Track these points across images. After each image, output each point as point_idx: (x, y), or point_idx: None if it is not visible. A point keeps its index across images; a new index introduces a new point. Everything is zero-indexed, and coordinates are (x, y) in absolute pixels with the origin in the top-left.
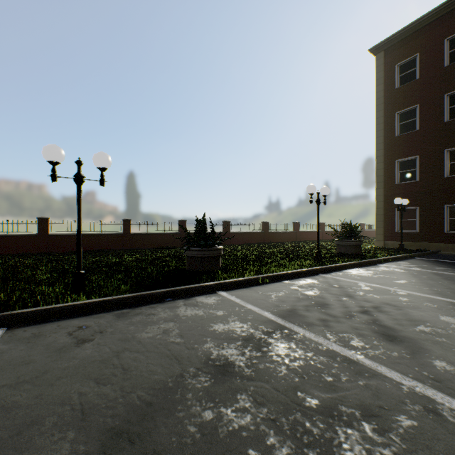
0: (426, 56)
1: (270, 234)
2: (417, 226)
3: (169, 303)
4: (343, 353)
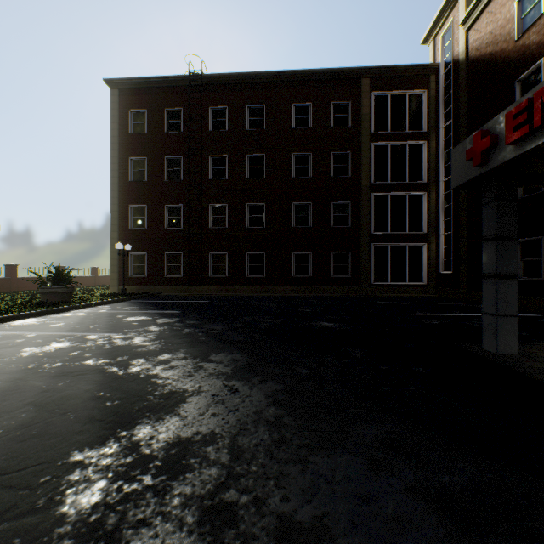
0: (153, 116)
1: None
2: (146, 271)
3: None
4: None
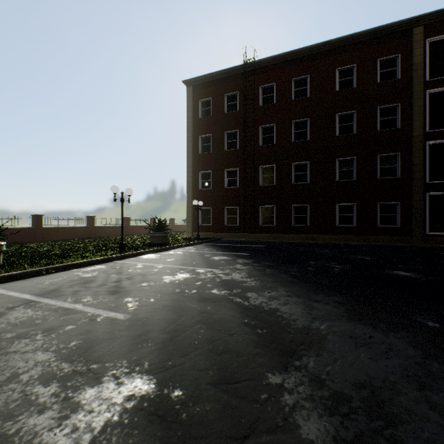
0: (216, 101)
1: (97, 229)
2: (211, 221)
3: None
4: (68, 307)
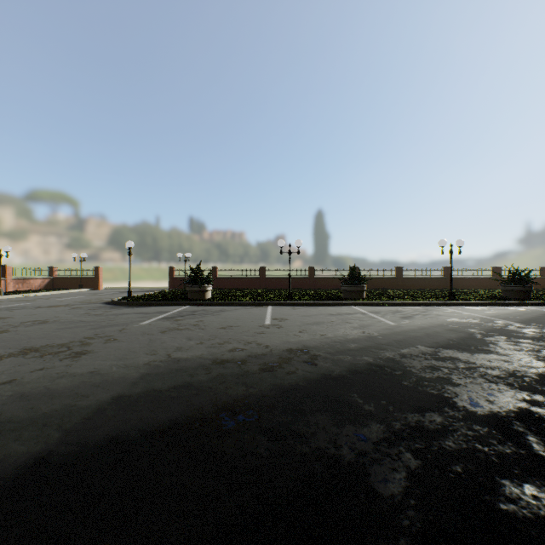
0: None
1: (454, 280)
2: None
3: (325, 306)
4: (375, 317)
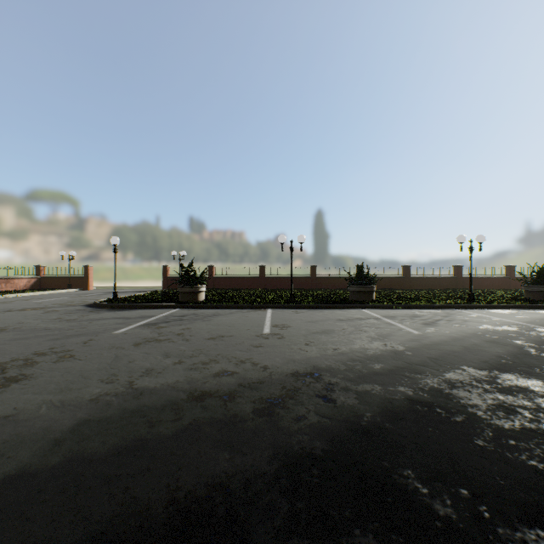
0: None
1: (465, 280)
2: None
3: (331, 310)
4: (393, 323)
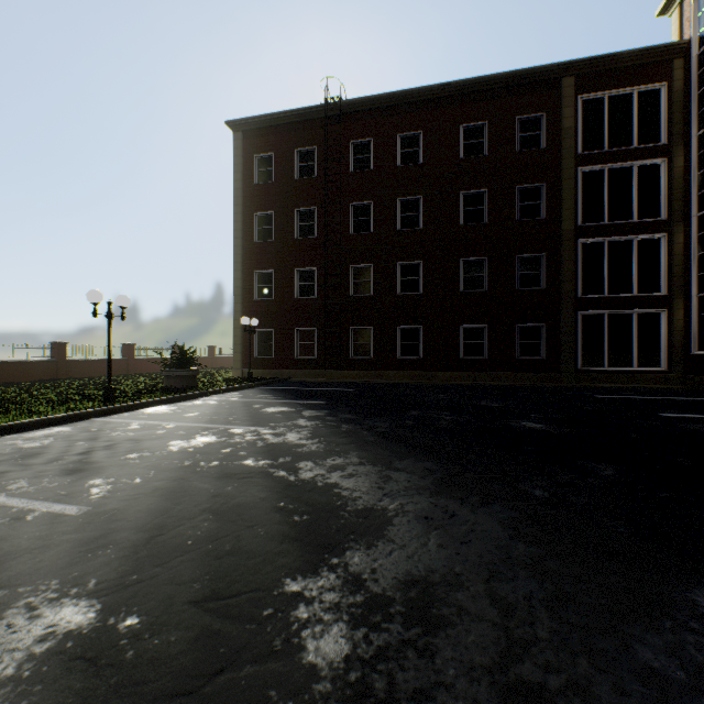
0: (281, 160)
1: (72, 365)
2: (274, 351)
3: None
4: None
